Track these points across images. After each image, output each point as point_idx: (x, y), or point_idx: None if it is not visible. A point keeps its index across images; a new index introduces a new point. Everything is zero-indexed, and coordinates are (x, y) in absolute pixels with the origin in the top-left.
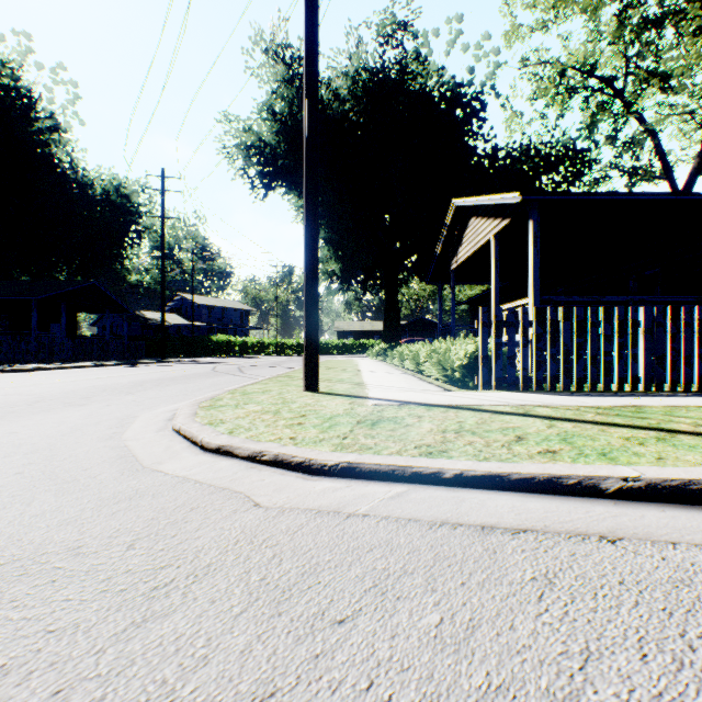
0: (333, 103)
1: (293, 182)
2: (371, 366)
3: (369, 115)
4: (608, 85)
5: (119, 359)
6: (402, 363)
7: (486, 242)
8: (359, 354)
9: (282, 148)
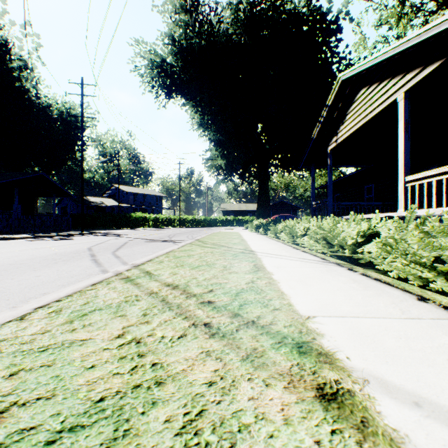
0: (220, 25)
1: (188, 94)
2: (259, 242)
3: (248, 36)
4: (446, 5)
5: (46, 231)
6: (292, 239)
7: (385, 108)
8: (238, 227)
9: (180, 67)
